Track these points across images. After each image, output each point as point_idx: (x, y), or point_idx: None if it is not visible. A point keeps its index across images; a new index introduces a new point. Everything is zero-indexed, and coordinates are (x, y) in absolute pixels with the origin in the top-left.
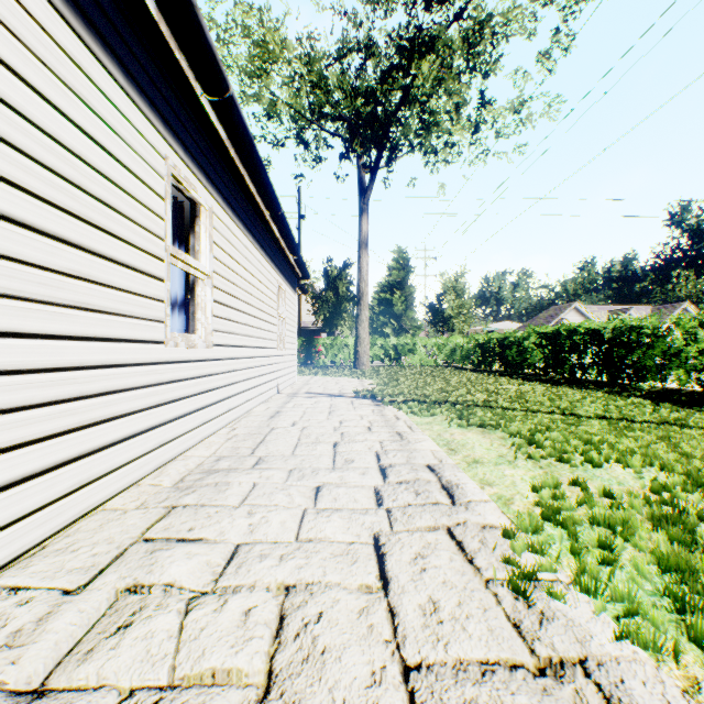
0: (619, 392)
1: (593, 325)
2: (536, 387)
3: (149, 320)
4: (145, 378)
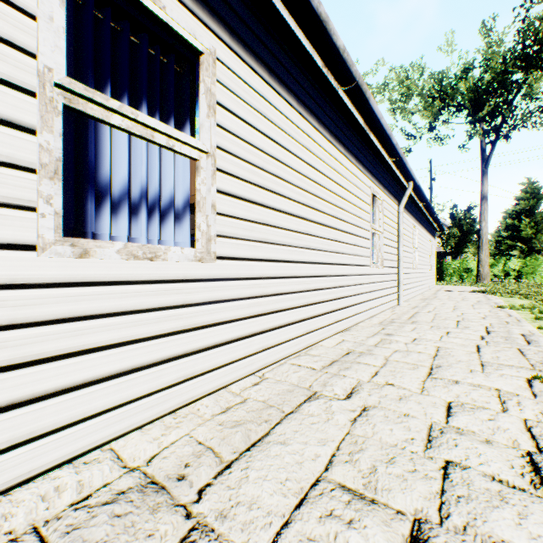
0: None
1: None
2: None
3: (411, 263)
4: (410, 276)
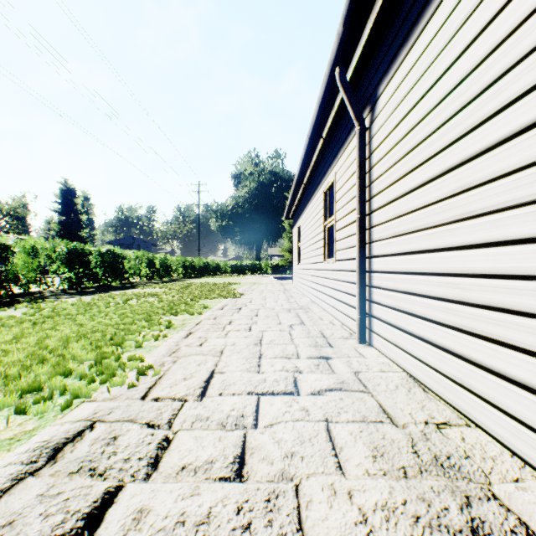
0: None
1: None
2: None
3: None
4: None
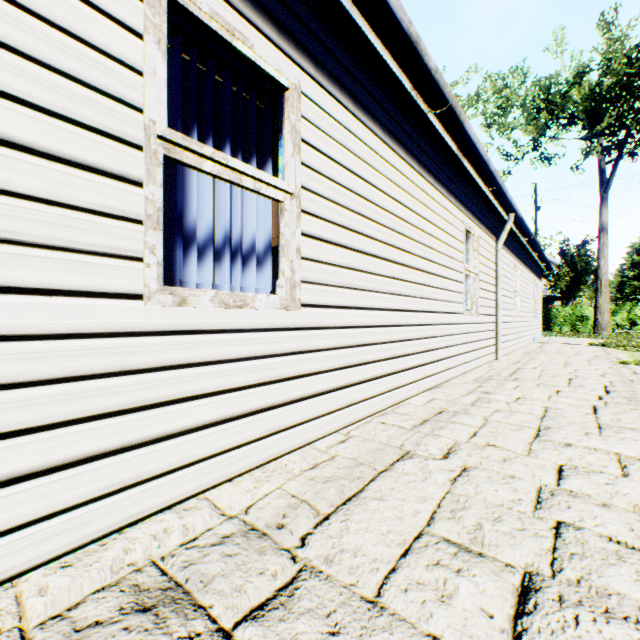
0: None
1: None
2: None
3: (511, 310)
4: (511, 326)
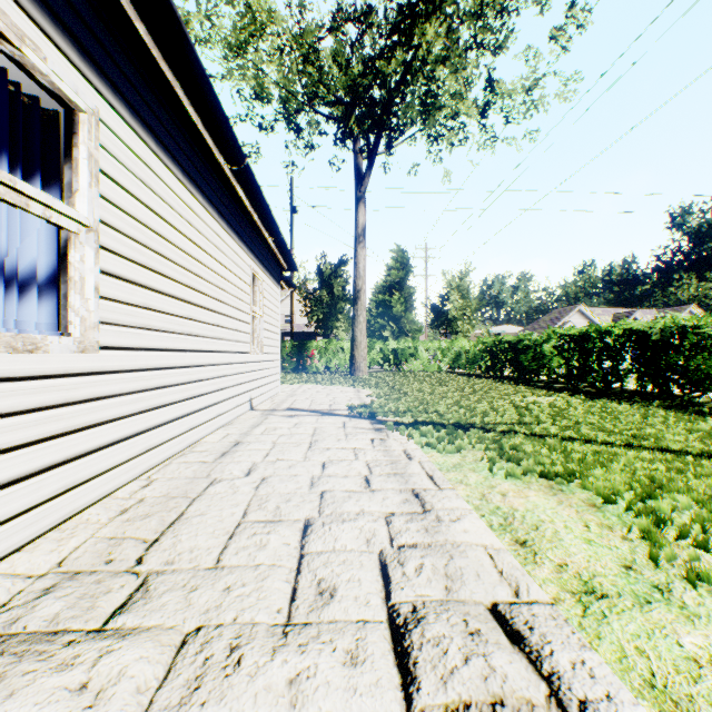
0: (678, 407)
1: (634, 324)
2: (570, 400)
3: None
4: None
